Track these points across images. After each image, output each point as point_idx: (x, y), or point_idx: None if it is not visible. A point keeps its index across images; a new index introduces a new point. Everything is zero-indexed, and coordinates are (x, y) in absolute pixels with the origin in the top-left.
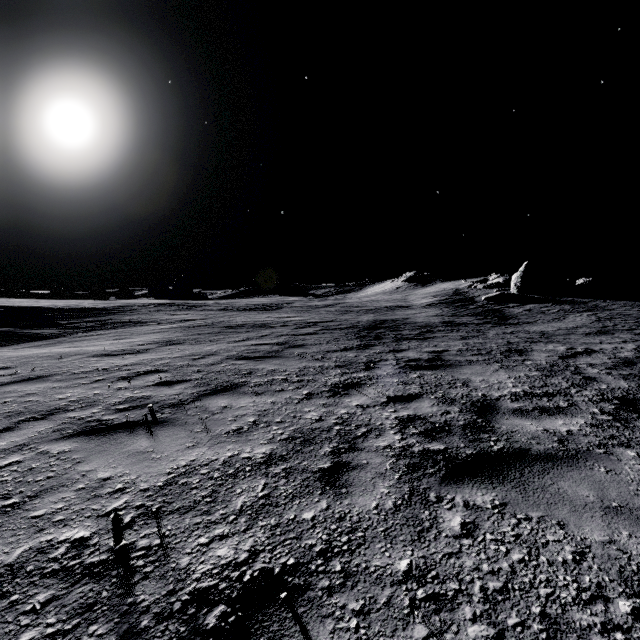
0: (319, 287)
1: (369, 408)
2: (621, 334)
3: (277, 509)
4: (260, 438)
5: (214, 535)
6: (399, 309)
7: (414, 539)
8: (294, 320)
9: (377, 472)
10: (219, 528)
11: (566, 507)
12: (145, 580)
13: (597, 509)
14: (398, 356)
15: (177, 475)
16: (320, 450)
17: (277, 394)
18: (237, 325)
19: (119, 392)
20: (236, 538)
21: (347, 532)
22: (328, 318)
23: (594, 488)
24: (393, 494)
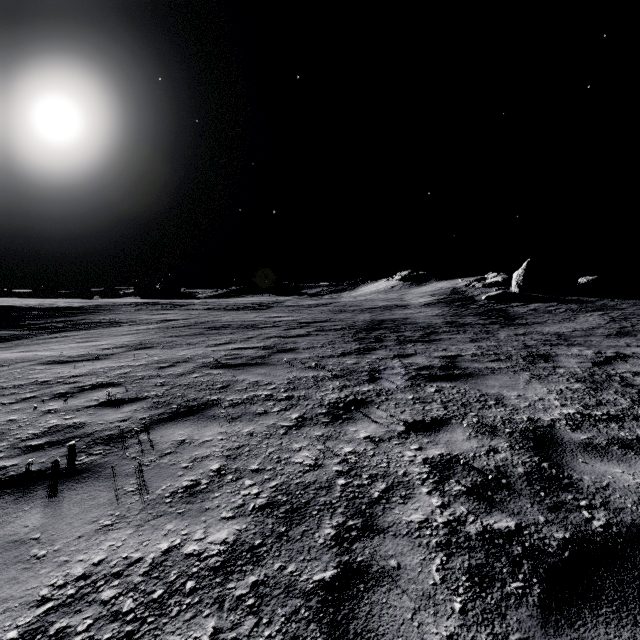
0: (311, 286)
1: (383, 443)
2: None
3: None
4: (222, 505)
5: None
6: (396, 308)
7: None
8: (285, 320)
9: (420, 592)
10: None
11: None
12: None
13: None
14: (405, 363)
15: (55, 606)
16: (317, 533)
17: (257, 419)
18: (222, 326)
19: (44, 417)
20: None
21: None
22: (321, 318)
23: None
24: None
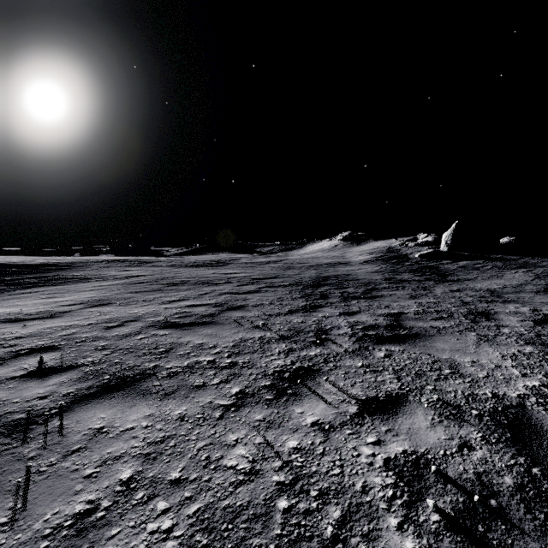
0: (264, 245)
1: (334, 433)
2: None
3: None
4: None
5: None
6: (339, 265)
7: None
8: (238, 276)
9: None
10: None
11: None
12: None
13: None
14: (351, 321)
15: None
16: None
17: (193, 395)
18: (180, 282)
19: None
20: None
21: None
22: (272, 274)
23: None
24: None
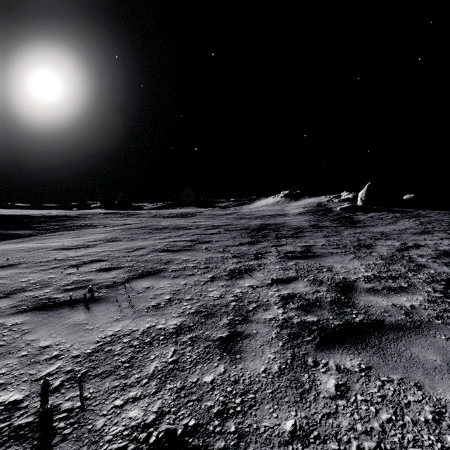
0: (222, 201)
1: (258, 288)
2: (438, 233)
3: (183, 373)
4: (173, 312)
5: (128, 397)
6: (279, 216)
7: (297, 400)
8: (203, 224)
9: (265, 340)
10: (133, 391)
11: (420, 370)
12: (63, 442)
13: (445, 372)
14: (279, 249)
15: (104, 343)
16: (220, 322)
17: (188, 277)
18: (162, 227)
19: (68, 276)
20: (146, 400)
21: (240, 394)
22: (228, 222)
23: (439, 353)
24: (278, 359)
